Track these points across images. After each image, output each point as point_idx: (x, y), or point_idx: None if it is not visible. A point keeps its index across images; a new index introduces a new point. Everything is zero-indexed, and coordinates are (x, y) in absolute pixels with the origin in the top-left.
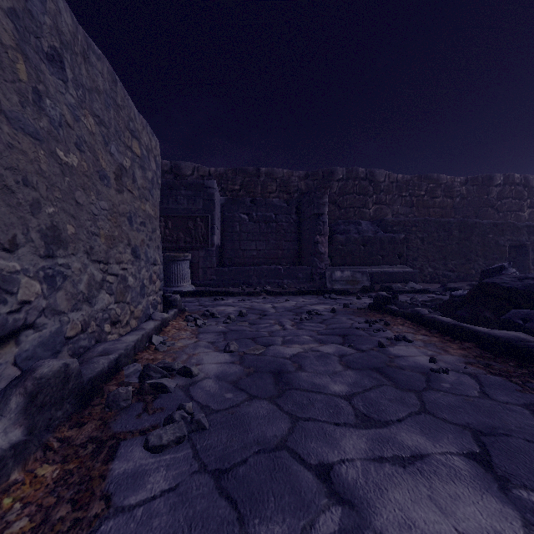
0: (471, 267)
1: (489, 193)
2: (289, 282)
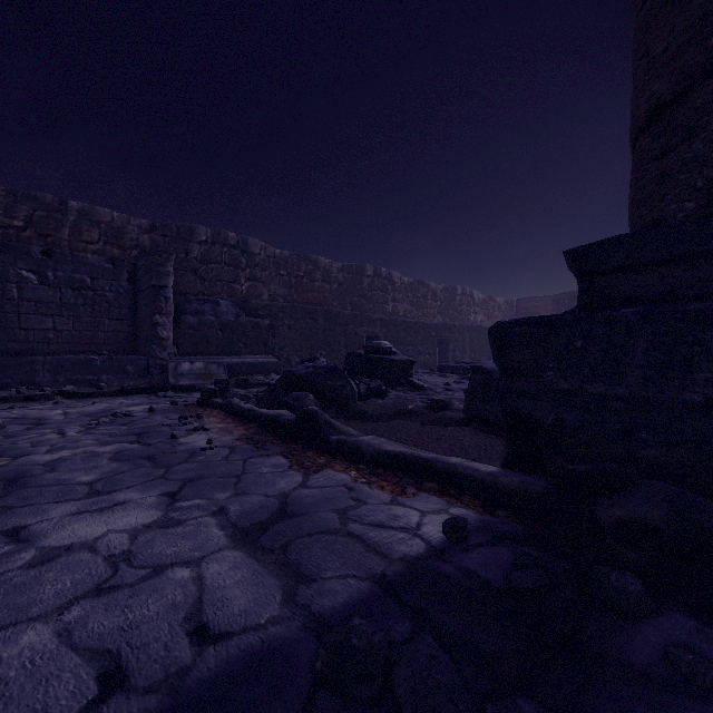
0: (336, 357)
1: (362, 284)
2: (110, 378)
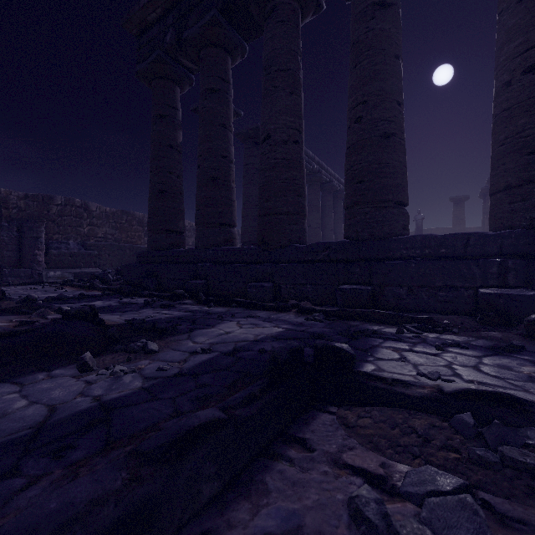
0: None
1: None
2: (13, 279)
